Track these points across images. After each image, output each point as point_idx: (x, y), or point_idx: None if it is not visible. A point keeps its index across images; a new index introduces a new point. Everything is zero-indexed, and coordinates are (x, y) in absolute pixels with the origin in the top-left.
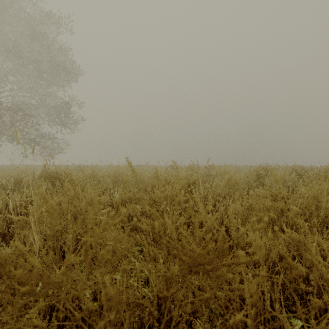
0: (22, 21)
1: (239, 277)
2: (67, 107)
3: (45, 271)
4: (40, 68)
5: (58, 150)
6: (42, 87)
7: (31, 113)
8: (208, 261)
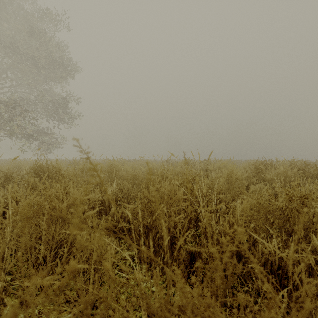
0: (21, 18)
1: None
2: (64, 102)
3: None
4: (38, 64)
5: (56, 145)
6: (40, 83)
7: (30, 109)
8: None
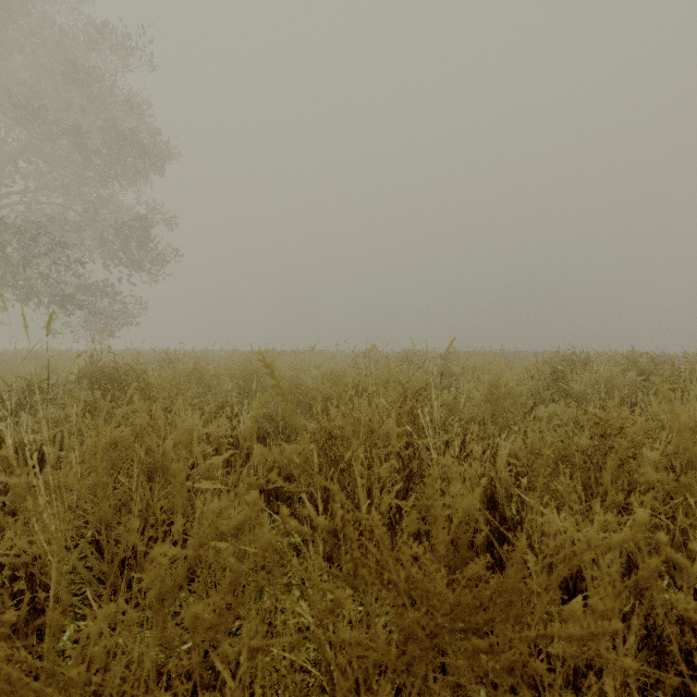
0: (48, 44)
1: (562, 670)
2: (143, 226)
3: (25, 679)
4: (86, 144)
5: (123, 318)
6: (89, 184)
7: (67, 241)
8: (479, 627)
